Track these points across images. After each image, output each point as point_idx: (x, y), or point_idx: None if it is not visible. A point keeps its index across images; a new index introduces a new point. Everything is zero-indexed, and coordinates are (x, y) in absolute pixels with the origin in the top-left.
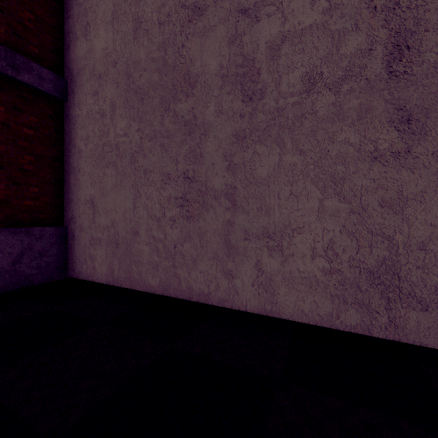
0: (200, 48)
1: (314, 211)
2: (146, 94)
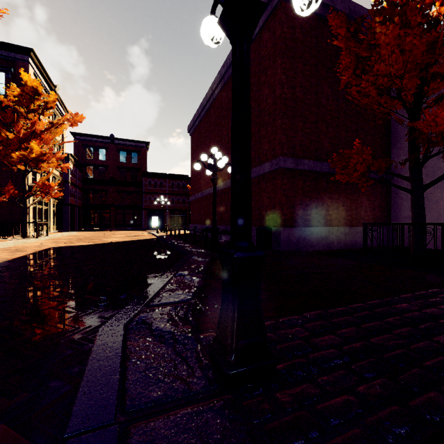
0: None
1: None
2: None
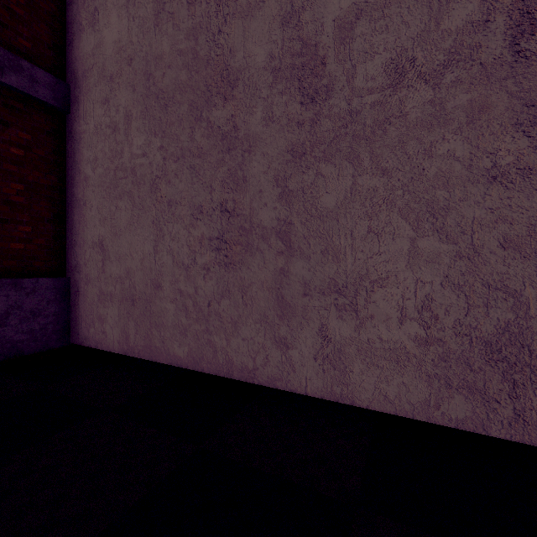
0: (243, 33)
1: (403, 255)
2: (171, 99)
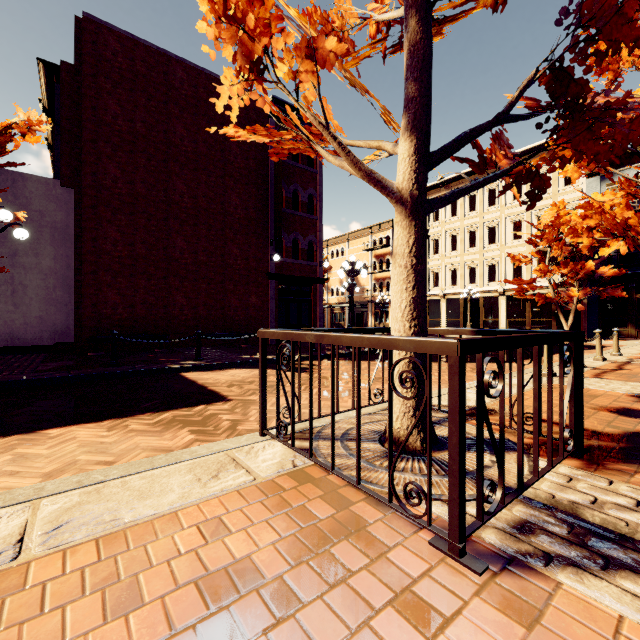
0: None
1: None
2: None
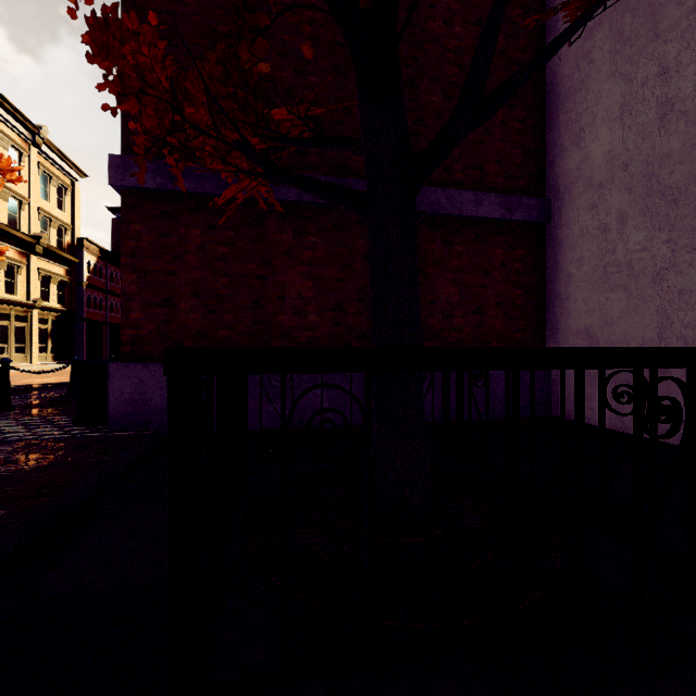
0: None
1: None
2: (683, 193)
